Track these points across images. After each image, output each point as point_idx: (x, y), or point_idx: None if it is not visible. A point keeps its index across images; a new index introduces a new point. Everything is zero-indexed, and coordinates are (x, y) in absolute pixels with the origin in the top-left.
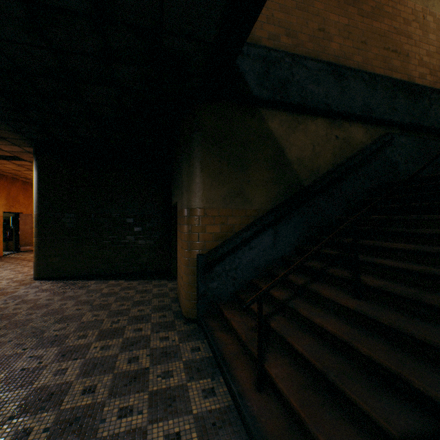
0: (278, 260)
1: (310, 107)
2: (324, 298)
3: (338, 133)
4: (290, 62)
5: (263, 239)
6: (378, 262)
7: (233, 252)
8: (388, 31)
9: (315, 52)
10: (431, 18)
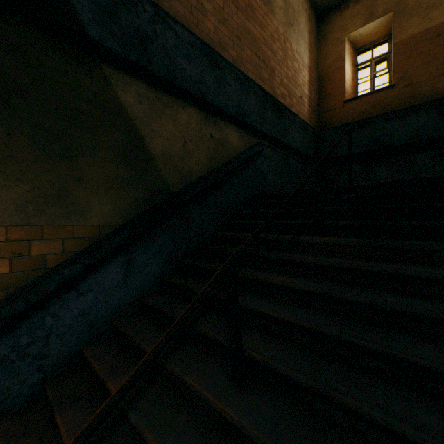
0: (133, 303)
1: (180, 88)
2: (190, 390)
3: (214, 131)
4: (152, 14)
5: (106, 275)
6: (263, 311)
7: (40, 308)
8: (259, 39)
9: (188, 20)
10: (289, 45)
